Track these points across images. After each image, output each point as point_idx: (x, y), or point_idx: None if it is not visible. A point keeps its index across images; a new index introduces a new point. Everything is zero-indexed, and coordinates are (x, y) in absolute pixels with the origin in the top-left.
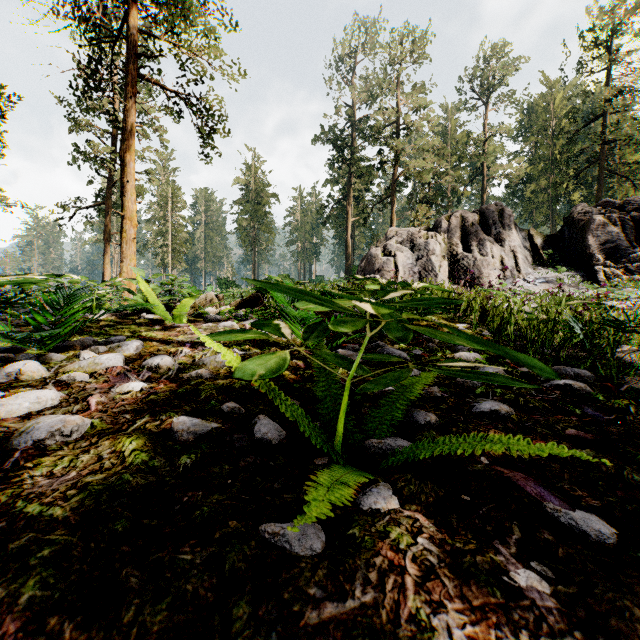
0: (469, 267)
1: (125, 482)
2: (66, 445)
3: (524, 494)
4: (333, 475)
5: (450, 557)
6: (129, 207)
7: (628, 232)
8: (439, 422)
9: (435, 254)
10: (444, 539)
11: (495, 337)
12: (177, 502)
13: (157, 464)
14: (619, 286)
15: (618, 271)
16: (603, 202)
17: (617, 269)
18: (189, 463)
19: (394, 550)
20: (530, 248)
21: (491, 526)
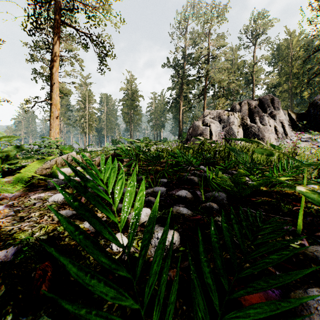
0: (255, 132)
1: None
2: None
3: None
4: None
5: None
6: (54, 98)
7: None
8: None
9: (234, 124)
10: None
11: None
12: None
13: None
14: None
15: None
16: None
17: None
18: None
19: None
20: (289, 121)
21: None
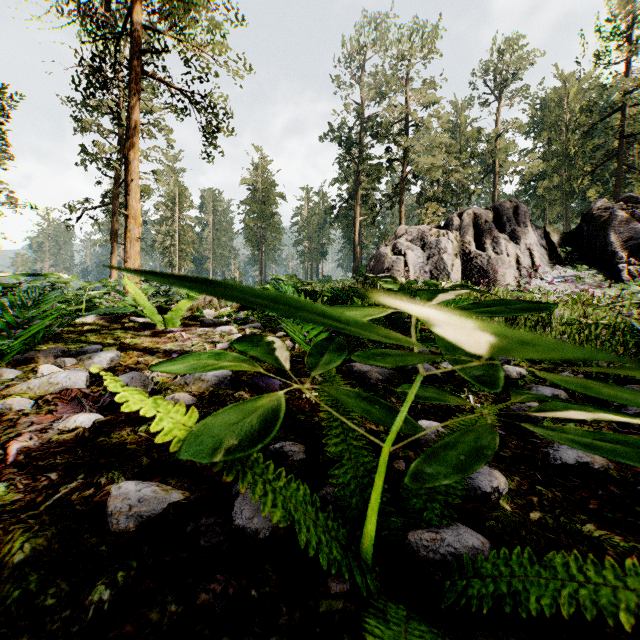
0: (483, 266)
1: None
2: None
3: None
4: None
5: None
6: (133, 206)
7: None
8: (508, 484)
9: (447, 252)
10: None
11: None
12: None
13: (50, 601)
14: None
15: None
16: (624, 197)
17: None
18: (106, 601)
19: None
20: (546, 246)
21: None
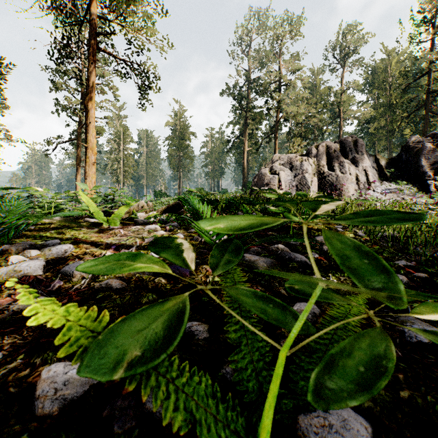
0: (333, 182)
1: None
2: None
3: None
4: None
5: None
6: (91, 140)
7: None
8: None
9: (308, 172)
10: None
11: (370, 237)
12: None
13: None
14: None
15: None
16: (431, 134)
17: None
18: None
19: None
20: (377, 168)
21: None
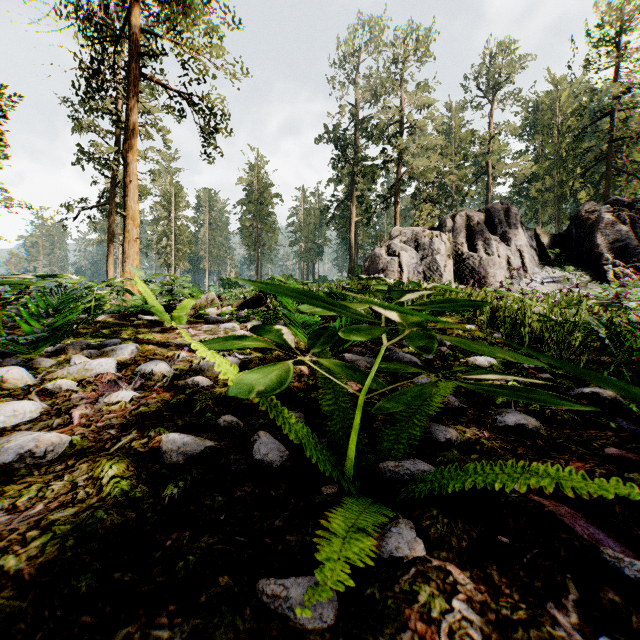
0: (475, 267)
1: (97, 521)
2: (38, 469)
3: (574, 536)
4: (346, 517)
5: (496, 630)
6: (132, 207)
7: (637, 231)
8: (460, 438)
9: (440, 254)
10: (485, 601)
11: (507, 339)
12: (158, 547)
13: (139, 495)
14: (629, 286)
15: (628, 270)
16: (611, 200)
17: (627, 268)
18: (176, 494)
19: (425, 619)
20: (536, 247)
21: (540, 581)
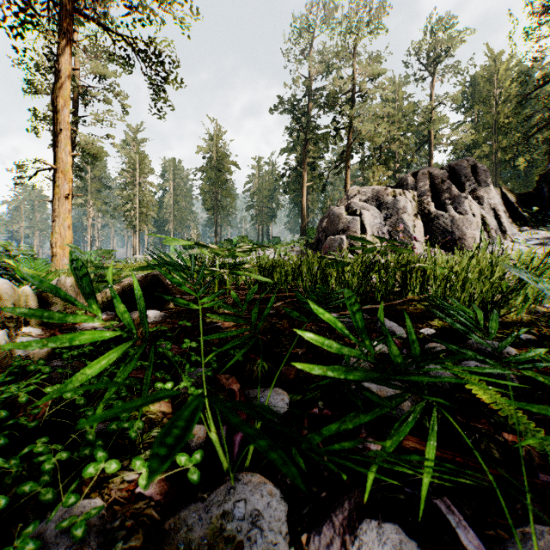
0: (447, 227)
1: None
2: None
3: None
4: None
5: None
6: (62, 159)
7: None
8: None
9: (407, 212)
10: None
11: None
12: None
13: None
14: None
15: None
16: None
17: None
18: None
19: None
20: (505, 207)
21: None
